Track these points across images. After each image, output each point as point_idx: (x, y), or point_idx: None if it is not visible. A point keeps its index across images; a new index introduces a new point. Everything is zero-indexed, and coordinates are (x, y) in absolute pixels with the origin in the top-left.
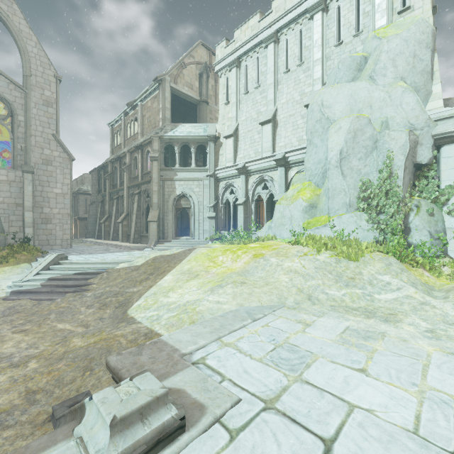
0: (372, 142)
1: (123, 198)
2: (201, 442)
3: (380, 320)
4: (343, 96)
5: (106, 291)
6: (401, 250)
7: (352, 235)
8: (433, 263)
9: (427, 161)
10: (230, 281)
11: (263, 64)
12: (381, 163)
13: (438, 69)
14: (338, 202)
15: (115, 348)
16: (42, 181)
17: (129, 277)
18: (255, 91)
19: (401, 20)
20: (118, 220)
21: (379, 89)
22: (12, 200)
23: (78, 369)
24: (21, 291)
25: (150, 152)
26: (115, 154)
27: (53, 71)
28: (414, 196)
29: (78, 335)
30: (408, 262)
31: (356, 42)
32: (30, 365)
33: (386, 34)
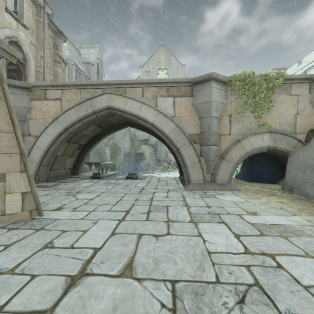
0: None
1: None
2: None
3: None
4: None
5: None
6: None
7: None
8: None
9: None
10: None
11: None
12: None
13: None
14: None
15: None
16: None
17: None
18: None
19: None
20: None
21: None
22: None
23: None
24: None
25: None
26: None
27: None
28: None
29: None
30: None
31: None
32: None
33: None
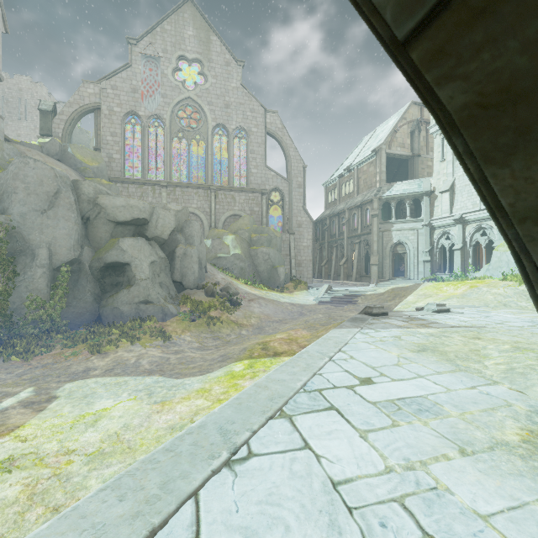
0: None
1: (341, 246)
2: (455, 314)
3: None
4: None
5: (370, 304)
6: None
7: None
8: None
9: None
10: (455, 297)
11: None
12: None
13: None
14: None
15: None
16: (296, 238)
17: (379, 298)
18: None
19: None
20: (340, 263)
21: None
22: (284, 252)
23: None
24: (323, 301)
25: (369, 210)
26: (331, 209)
27: (302, 163)
28: None
29: None
30: None
31: None
32: None
33: None
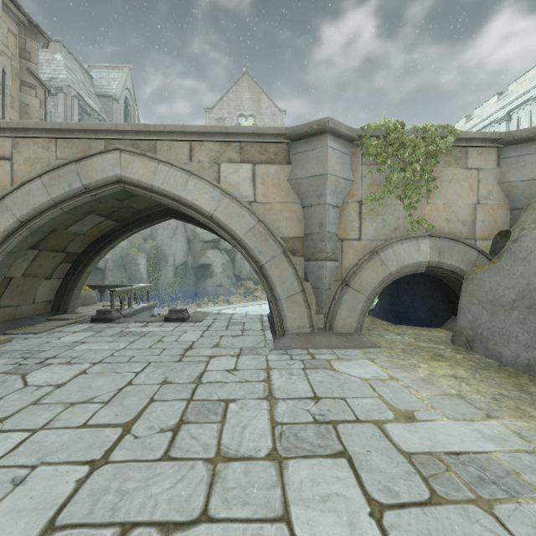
0: None
1: None
2: None
3: None
4: None
5: None
6: None
7: None
8: None
9: None
10: None
11: None
12: None
13: None
14: None
15: None
16: None
17: None
18: None
19: None
20: None
21: None
22: None
23: None
24: None
25: None
26: None
27: None
28: None
29: None
30: None
31: None
32: None
33: None
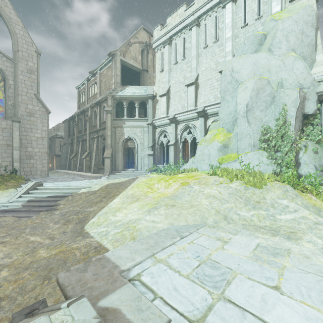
0: (270, 98)
1: (86, 140)
2: None
3: (284, 237)
4: (248, 64)
5: (70, 210)
6: (293, 180)
7: (256, 168)
8: (318, 189)
9: (312, 112)
10: (163, 204)
11: (188, 42)
12: (277, 113)
13: (320, 42)
14: (245, 143)
15: (70, 260)
16: (26, 128)
17: (88, 199)
18: (182, 61)
19: (292, 7)
20: (83, 156)
21: (275, 58)
22: (4, 142)
23: (39, 278)
24: (6, 210)
25: (105, 107)
26: (81, 109)
27: (35, 48)
28: (303, 138)
29: (44, 247)
30: (300, 189)
31: (257, 24)
32: (1, 273)
33: (281, 17)
